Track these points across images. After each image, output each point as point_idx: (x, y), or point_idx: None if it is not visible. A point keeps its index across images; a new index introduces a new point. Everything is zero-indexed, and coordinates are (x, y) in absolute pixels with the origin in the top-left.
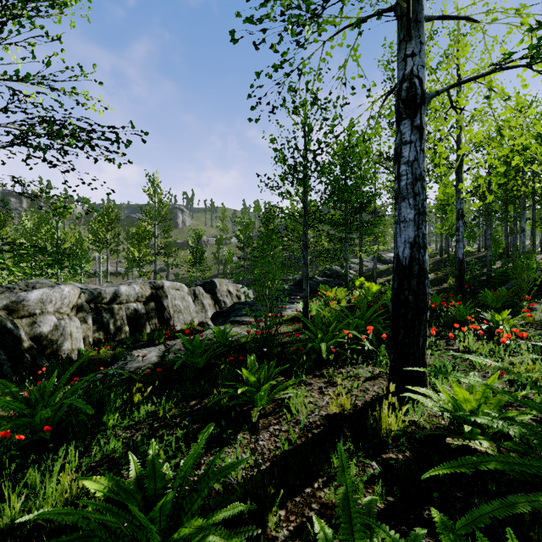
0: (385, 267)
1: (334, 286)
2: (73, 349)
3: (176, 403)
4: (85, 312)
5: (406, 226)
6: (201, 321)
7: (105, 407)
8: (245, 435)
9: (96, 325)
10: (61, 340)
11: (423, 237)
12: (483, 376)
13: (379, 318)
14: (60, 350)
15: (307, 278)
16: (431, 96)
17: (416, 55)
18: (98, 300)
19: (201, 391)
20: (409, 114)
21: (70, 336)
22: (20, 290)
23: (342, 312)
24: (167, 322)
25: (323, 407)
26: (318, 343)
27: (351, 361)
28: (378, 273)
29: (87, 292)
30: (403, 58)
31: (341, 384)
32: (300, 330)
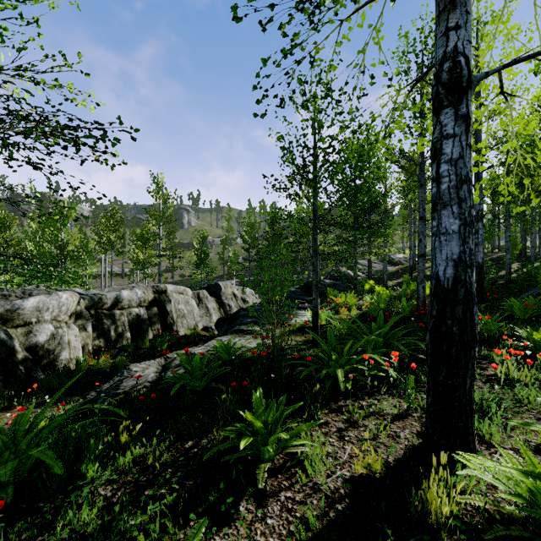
0: (394, 268)
1: (342, 290)
2: (71, 358)
3: (169, 443)
4: (84, 319)
5: (448, 239)
6: (205, 325)
7: (84, 453)
8: (249, 505)
9: (97, 332)
10: (58, 350)
11: (471, 253)
12: (537, 418)
13: (398, 334)
14: (57, 360)
15: (317, 286)
16: (479, 79)
17: (461, 27)
18: (99, 305)
19: (200, 426)
20: (452, 101)
21: (68, 345)
22: (16, 298)
23: (354, 321)
24: (170, 327)
25: (346, 464)
26: (332, 366)
27: (371, 388)
28: (388, 275)
29: (87, 298)
30: (444, 32)
31: (364, 425)
32: (309, 343)
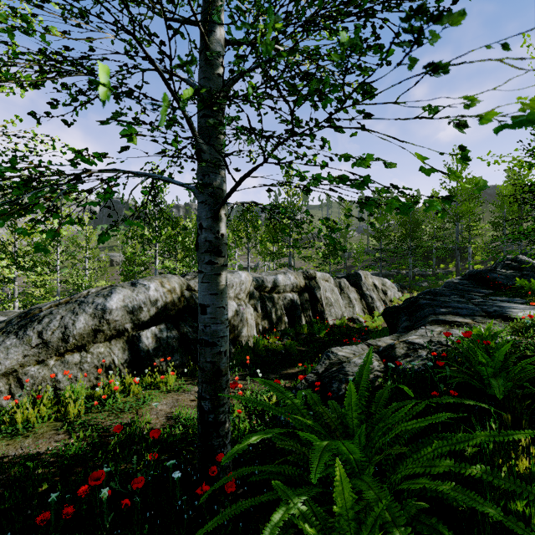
0: None
1: None
2: (248, 336)
3: None
4: (255, 299)
5: None
6: (349, 316)
7: None
8: None
9: (262, 313)
10: (240, 326)
11: None
12: None
13: None
14: (240, 336)
15: None
16: None
17: None
18: (262, 288)
19: None
20: None
21: (246, 323)
22: None
23: None
24: (320, 315)
25: None
26: None
27: None
28: None
29: (254, 280)
30: None
31: None
32: None
